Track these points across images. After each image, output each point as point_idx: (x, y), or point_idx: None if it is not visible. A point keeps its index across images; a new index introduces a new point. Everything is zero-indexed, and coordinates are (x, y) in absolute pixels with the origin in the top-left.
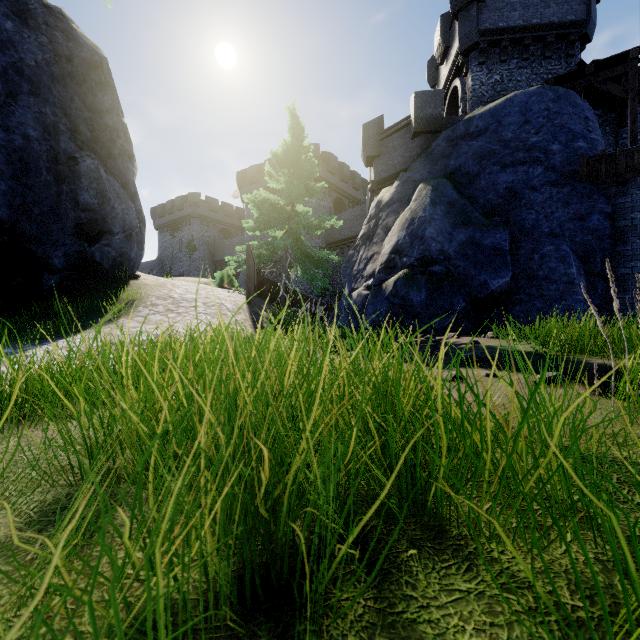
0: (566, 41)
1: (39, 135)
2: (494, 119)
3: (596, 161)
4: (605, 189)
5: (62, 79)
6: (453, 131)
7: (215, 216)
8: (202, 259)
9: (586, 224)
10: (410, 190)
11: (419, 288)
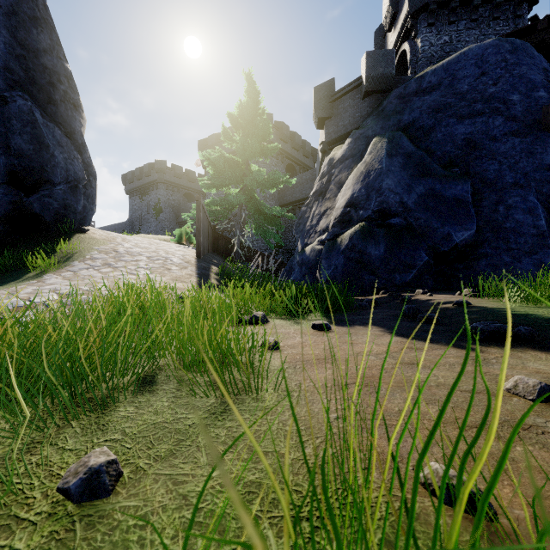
0: (514, 2)
1: None
2: (448, 73)
3: None
4: None
5: None
6: (405, 88)
7: (179, 182)
8: (167, 220)
9: None
10: (363, 146)
11: (377, 241)
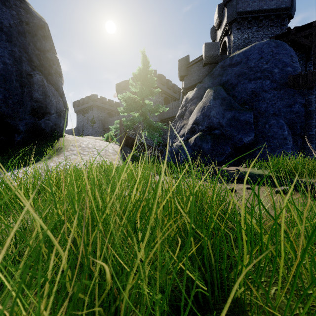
0: (280, 18)
1: (11, 62)
2: (245, 56)
3: (297, 77)
4: (301, 91)
5: (23, 33)
6: (224, 62)
7: (105, 106)
8: (98, 127)
9: (292, 109)
10: (202, 92)
11: (207, 142)
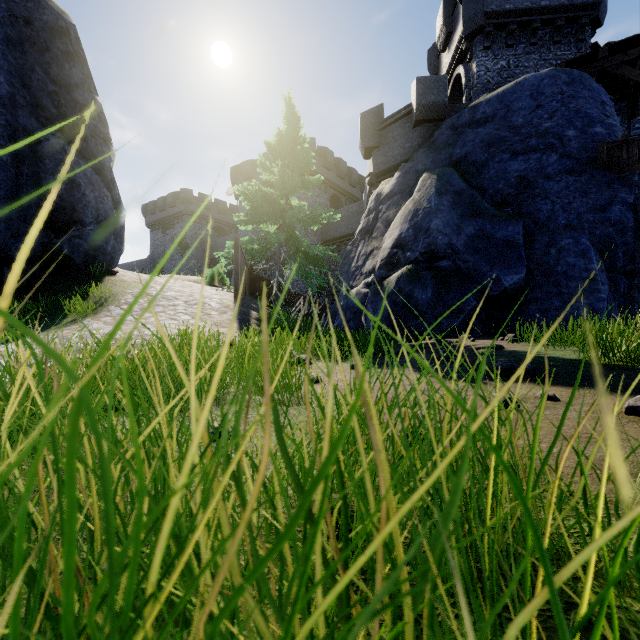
0: (576, 25)
1: None
2: (503, 104)
3: (617, 147)
4: (627, 177)
5: (19, 44)
6: (458, 118)
7: (208, 213)
8: (195, 257)
9: (607, 215)
10: (412, 181)
11: (425, 285)
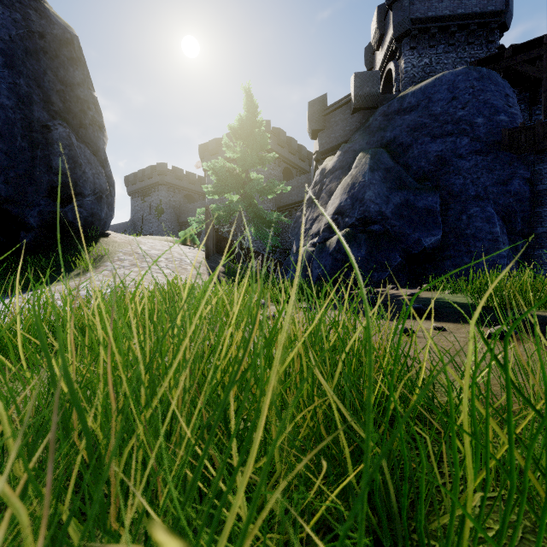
0: (487, 29)
1: (13, 104)
2: (425, 96)
3: (516, 132)
4: (525, 157)
5: (35, 53)
6: (388, 107)
7: (180, 183)
8: (169, 221)
9: (508, 188)
10: (351, 159)
11: (360, 245)
